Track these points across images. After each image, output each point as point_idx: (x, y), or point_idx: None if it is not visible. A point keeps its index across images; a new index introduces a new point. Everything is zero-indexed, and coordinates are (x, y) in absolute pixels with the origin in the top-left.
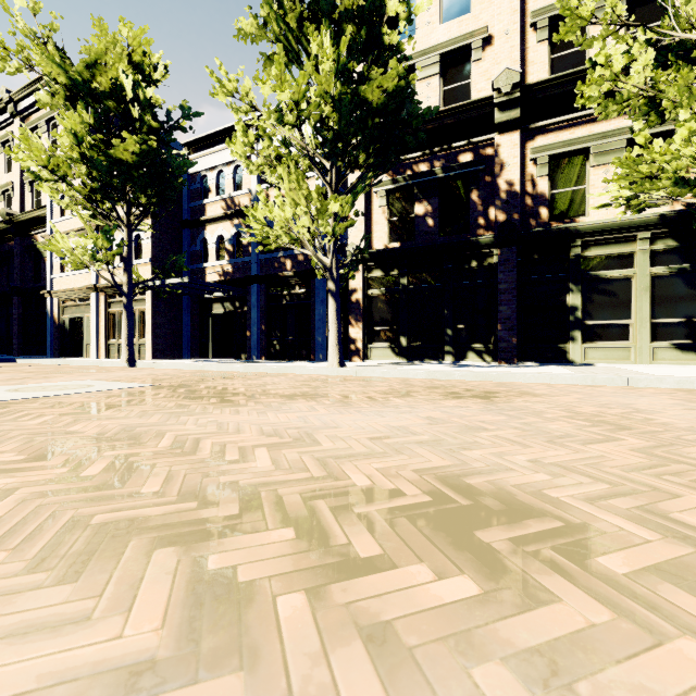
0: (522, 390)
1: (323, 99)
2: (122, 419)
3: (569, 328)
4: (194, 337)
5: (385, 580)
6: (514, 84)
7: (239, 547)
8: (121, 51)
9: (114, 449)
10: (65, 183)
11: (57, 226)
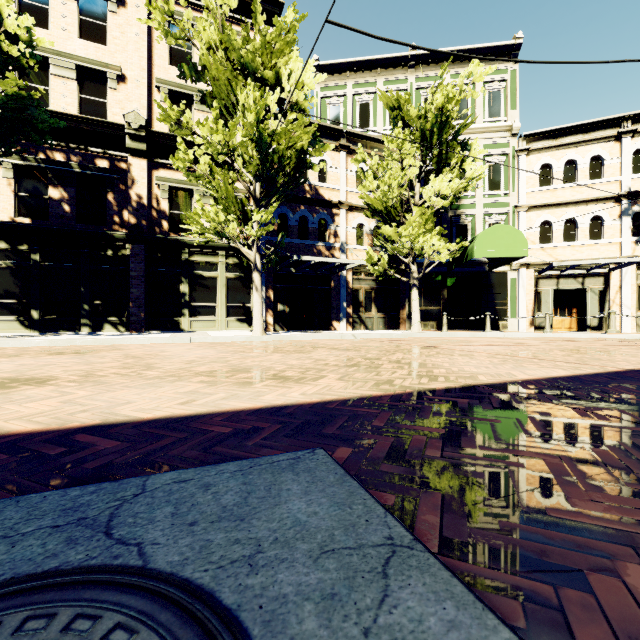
0: (118, 348)
1: None
2: None
3: (182, 307)
4: None
5: None
6: (142, 125)
7: None
8: None
9: None
10: None
11: None
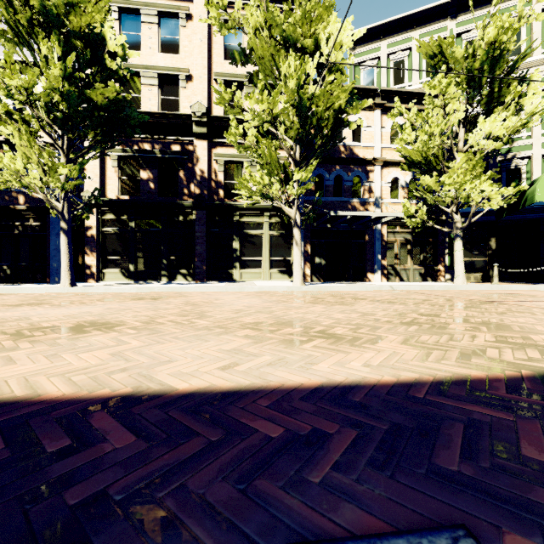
0: (183, 295)
1: (53, 91)
2: None
3: (234, 261)
4: None
5: (42, 337)
6: (203, 112)
7: None
8: None
9: None
10: None
11: None
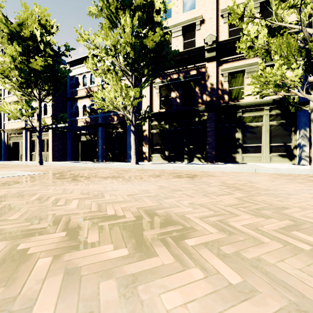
0: (210, 174)
1: (126, 44)
2: (20, 188)
3: (236, 148)
4: (72, 151)
5: (91, 251)
6: (213, 41)
7: (37, 240)
8: (34, 18)
9: (8, 201)
10: (8, 79)
11: (6, 99)
